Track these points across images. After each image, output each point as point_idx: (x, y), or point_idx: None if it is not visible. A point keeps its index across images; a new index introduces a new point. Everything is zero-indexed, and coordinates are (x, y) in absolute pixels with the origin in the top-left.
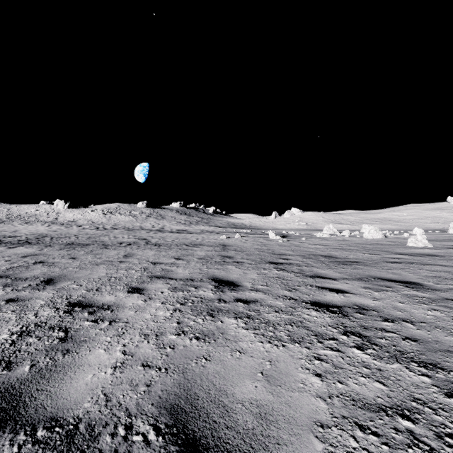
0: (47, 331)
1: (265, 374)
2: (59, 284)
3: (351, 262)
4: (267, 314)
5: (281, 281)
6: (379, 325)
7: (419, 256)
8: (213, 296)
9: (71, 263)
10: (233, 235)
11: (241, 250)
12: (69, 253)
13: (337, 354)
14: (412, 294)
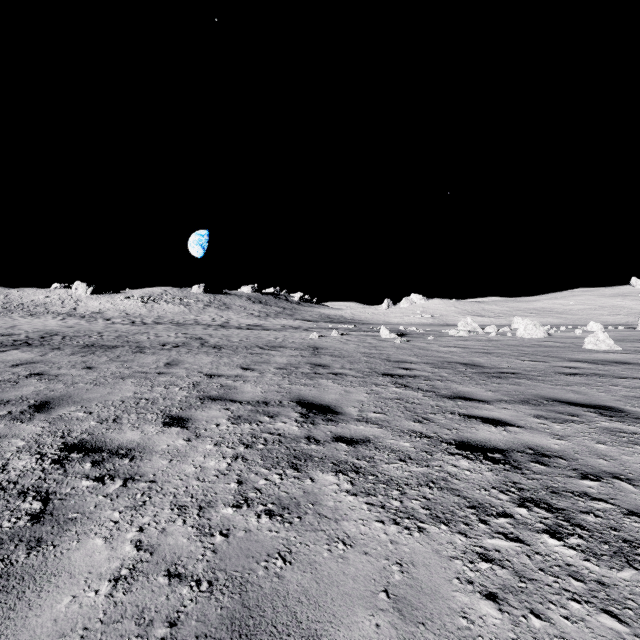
0: (14, 500)
1: (393, 594)
2: (57, 411)
3: (506, 374)
4: (386, 465)
5: (404, 405)
6: (577, 487)
7: (606, 364)
8: (298, 432)
9: (83, 376)
10: (329, 332)
11: (340, 356)
12: (83, 360)
13: (517, 547)
14: (614, 428)
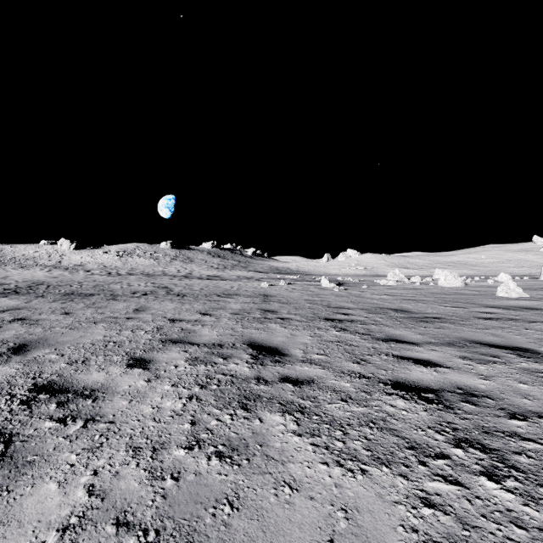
0: None
1: None
2: (32, 354)
3: (432, 319)
4: (329, 405)
5: (343, 347)
6: (507, 427)
7: (517, 310)
8: (249, 373)
9: (61, 321)
10: (277, 282)
11: (286, 302)
12: (63, 307)
13: (457, 491)
14: (532, 369)
